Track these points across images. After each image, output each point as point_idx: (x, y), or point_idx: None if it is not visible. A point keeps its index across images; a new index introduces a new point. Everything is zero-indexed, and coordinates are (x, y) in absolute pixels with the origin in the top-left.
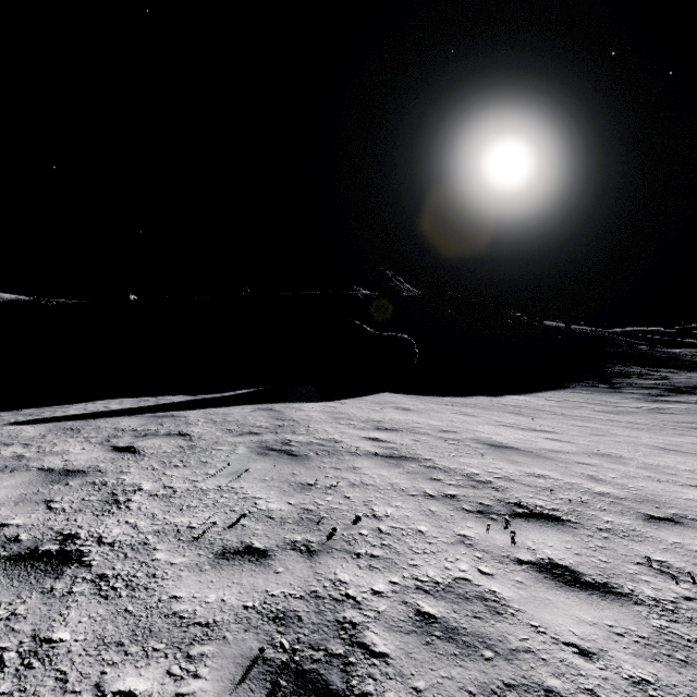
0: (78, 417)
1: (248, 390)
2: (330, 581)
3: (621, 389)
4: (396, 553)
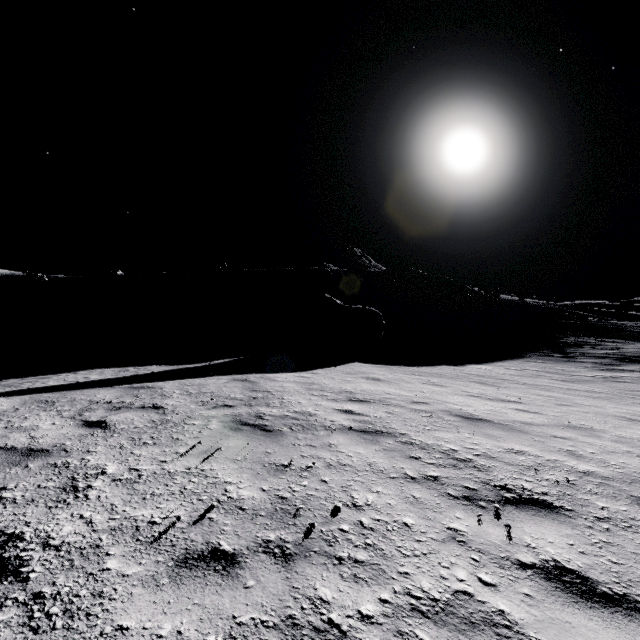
0: (56, 389)
1: (225, 360)
2: (309, 599)
3: (574, 358)
4: (383, 557)
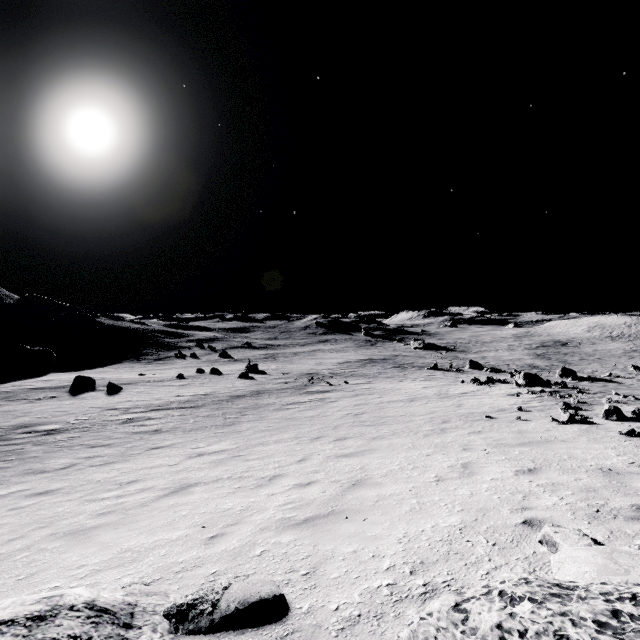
0: None
1: None
2: None
3: (141, 361)
4: None
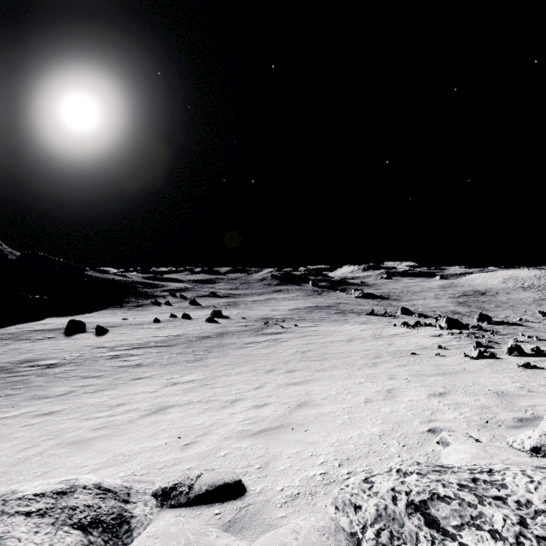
0: None
1: None
2: None
3: (123, 307)
4: None
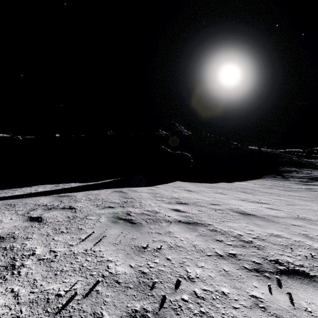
0: (18, 197)
1: (110, 180)
2: None
3: (288, 178)
4: None
